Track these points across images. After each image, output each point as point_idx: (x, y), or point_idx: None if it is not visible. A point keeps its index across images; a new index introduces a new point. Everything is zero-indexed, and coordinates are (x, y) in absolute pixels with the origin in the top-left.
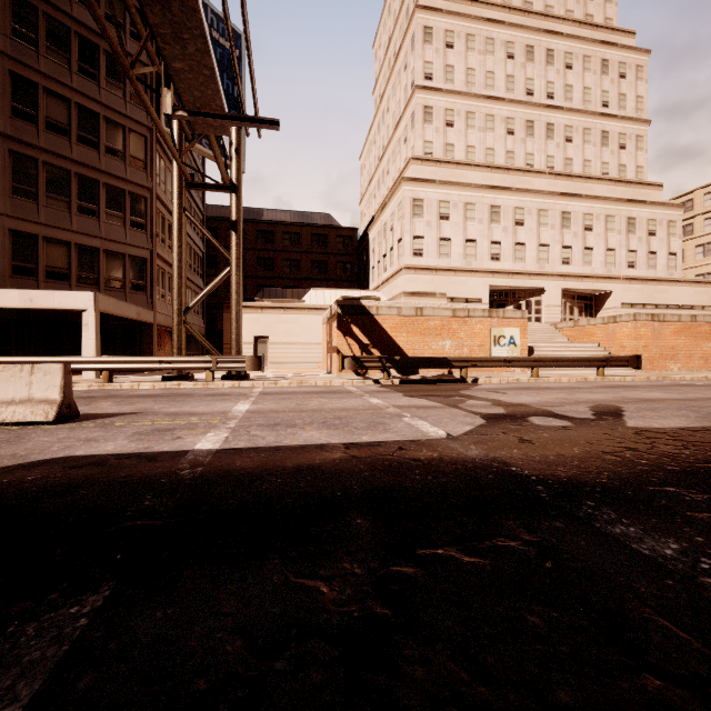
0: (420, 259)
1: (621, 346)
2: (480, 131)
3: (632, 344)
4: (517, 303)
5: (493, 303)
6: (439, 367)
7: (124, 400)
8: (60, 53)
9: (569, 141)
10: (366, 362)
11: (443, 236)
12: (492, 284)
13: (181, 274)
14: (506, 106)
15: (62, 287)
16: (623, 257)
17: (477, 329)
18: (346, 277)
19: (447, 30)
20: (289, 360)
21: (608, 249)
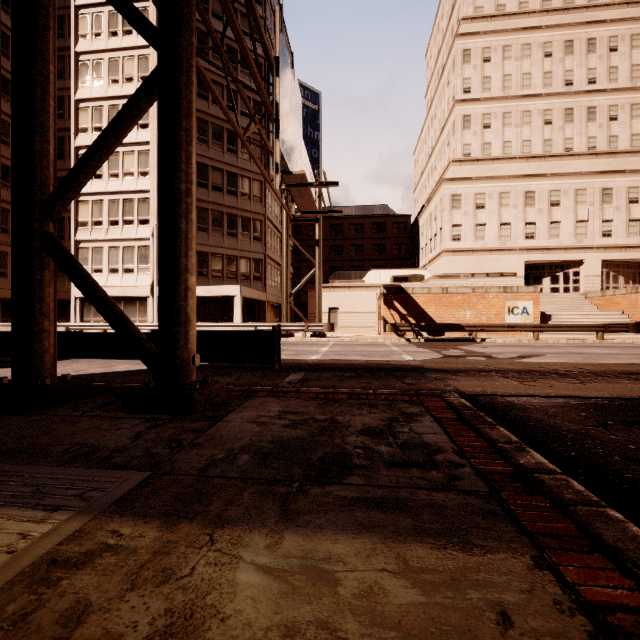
0: (458, 243)
1: None
2: (516, 127)
3: None
4: (554, 275)
5: (530, 276)
6: (454, 330)
7: None
8: (218, 144)
9: (613, 120)
10: (400, 327)
11: (479, 222)
12: (527, 260)
13: (288, 274)
14: (543, 100)
15: (219, 281)
16: None
17: (493, 302)
18: (400, 256)
19: (484, 48)
20: (353, 325)
21: None
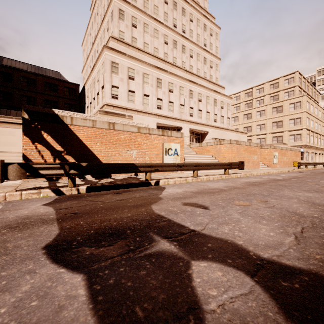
0: (116, 101)
1: (224, 156)
2: (151, 36)
3: (229, 156)
4: None
5: None
6: (127, 172)
7: None
8: None
9: (191, 57)
10: (42, 169)
11: (131, 89)
12: (158, 122)
13: None
14: (164, 27)
15: None
16: (213, 116)
17: (154, 143)
18: None
19: None
20: None
21: (207, 112)
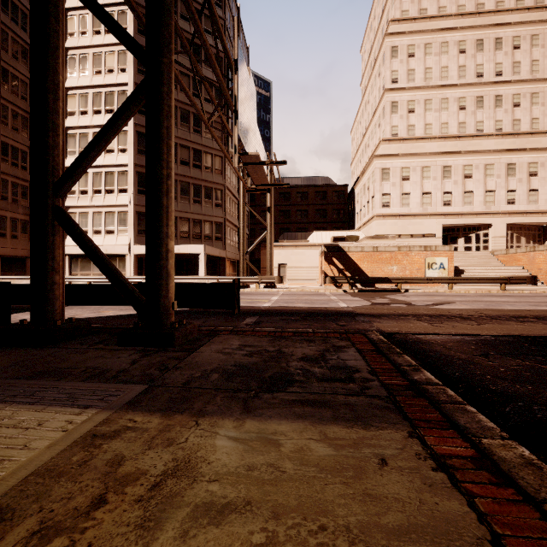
0: (387, 209)
1: (538, 268)
2: (436, 112)
3: (546, 267)
4: (467, 236)
5: (447, 236)
6: (382, 282)
7: None
8: (186, 125)
9: (517, 106)
10: (338, 280)
11: (405, 191)
12: (444, 223)
13: (244, 236)
14: (458, 89)
15: (186, 241)
16: None
17: (415, 259)
18: (339, 219)
19: (409, 45)
20: (299, 278)
21: None
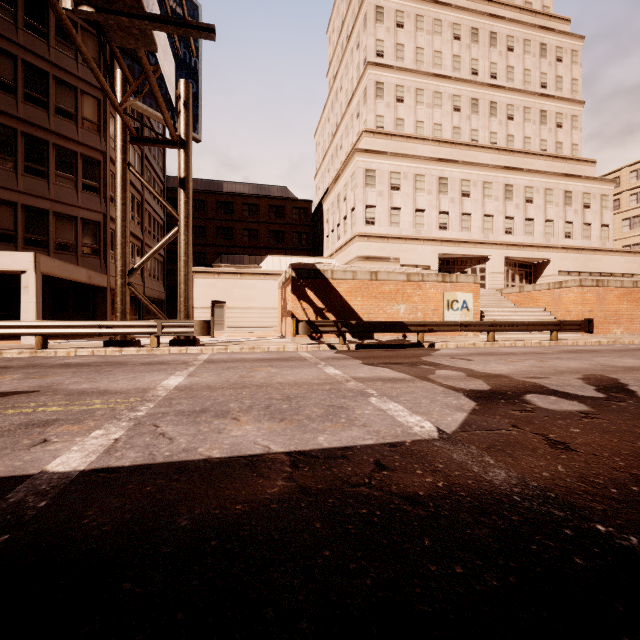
0: (372, 227)
1: (567, 310)
2: (428, 107)
3: (578, 309)
4: (463, 271)
5: (441, 270)
6: (395, 331)
7: (40, 371)
8: (5, 7)
9: (510, 119)
10: (320, 327)
11: (394, 205)
12: (440, 252)
13: (125, 234)
14: (452, 84)
15: (7, 249)
16: (561, 227)
17: (430, 293)
18: (301, 246)
19: (397, 10)
20: (245, 324)
21: (547, 220)
